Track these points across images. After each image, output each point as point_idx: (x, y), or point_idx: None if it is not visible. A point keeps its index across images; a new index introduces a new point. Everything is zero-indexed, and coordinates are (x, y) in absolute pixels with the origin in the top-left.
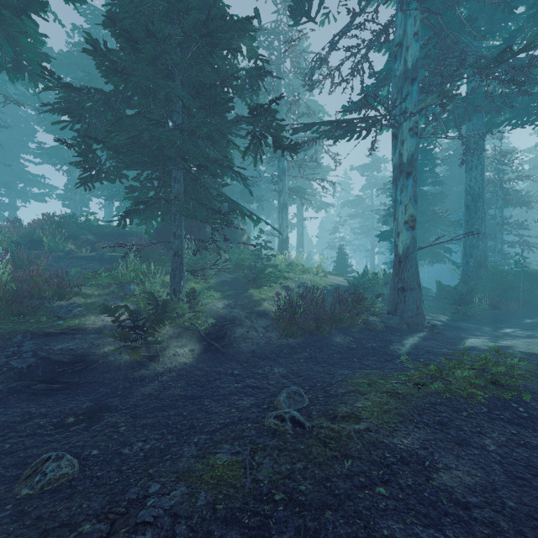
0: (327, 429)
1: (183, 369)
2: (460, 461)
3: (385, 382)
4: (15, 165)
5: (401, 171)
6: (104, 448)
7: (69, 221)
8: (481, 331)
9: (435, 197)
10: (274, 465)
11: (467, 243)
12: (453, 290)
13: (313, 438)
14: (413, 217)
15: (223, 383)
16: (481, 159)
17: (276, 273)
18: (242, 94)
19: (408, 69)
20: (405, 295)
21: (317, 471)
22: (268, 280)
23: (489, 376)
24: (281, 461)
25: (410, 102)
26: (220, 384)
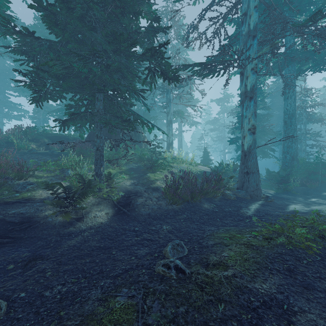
0: (202, 276)
1: (100, 227)
2: (310, 304)
3: (241, 236)
4: (2, 97)
5: (246, 96)
6: (31, 291)
7: (32, 130)
8: (296, 200)
9: (263, 117)
10: (161, 309)
11: (285, 145)
12: (277, 174)
13: (192, 283)
14: (254, 126)
15: (127, 237)
16: (294, 92)
17: (165, 163)
18: (142, 45)
19: (250, 30)
20: (249, 177)
21: (196, 315)
22: (160, 167)
23: (317, 232)
24: (167, 305)
25: (252, 51)
26: (125, 238)
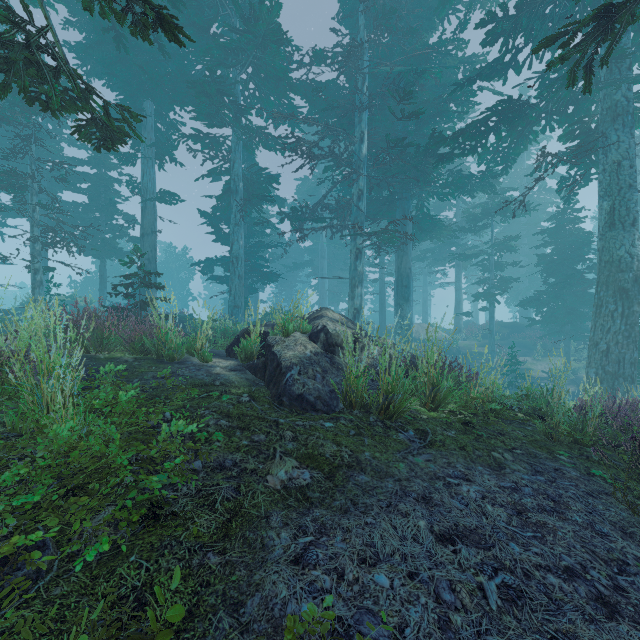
0: None
1: (572, 392)
2: None
3: None
4: None
5: None
6: None
7: None
8: None
9: None
10: None
11: None
12: None
13: None
14: None
15: None
16: None
17: None
18: None
19: None
20: None
21: None
22: None
23: None
24: None
25: None
26: None
